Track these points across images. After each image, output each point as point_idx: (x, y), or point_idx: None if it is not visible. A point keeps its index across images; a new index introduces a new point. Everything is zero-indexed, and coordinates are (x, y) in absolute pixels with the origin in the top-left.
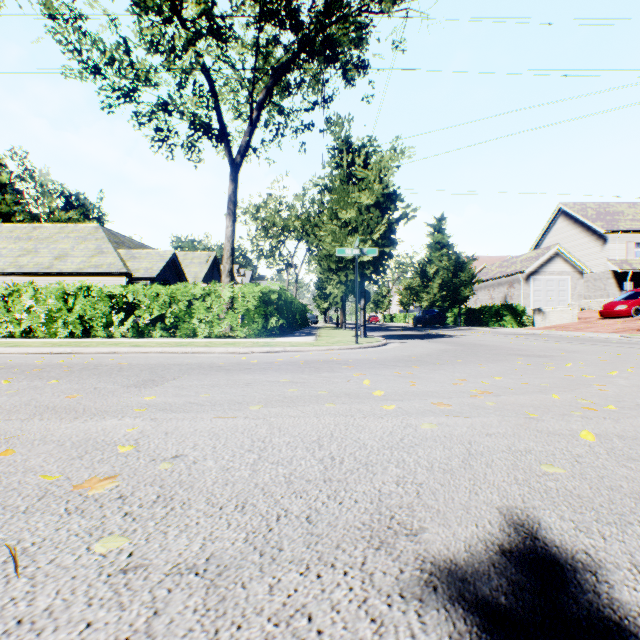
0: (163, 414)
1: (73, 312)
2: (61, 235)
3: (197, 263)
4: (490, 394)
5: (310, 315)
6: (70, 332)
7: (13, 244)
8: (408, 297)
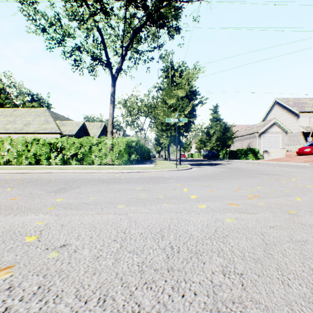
0: (64, 211)
1: (30, 152)
2: (27, 114)
3: (95, 128)
4: (259, 197)
5: (152, 154)
6: (29, 162)
7: (3, 118)
8: (200, 145)
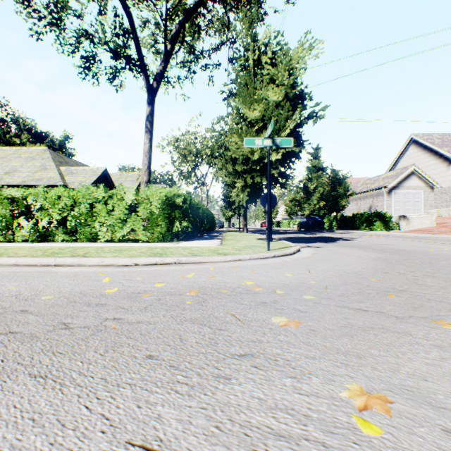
0: None
1: None
2: (14, 155)
3: (130, 181)
4: None
5: (218, 221)
6: None
7: None
8: (292, 207)
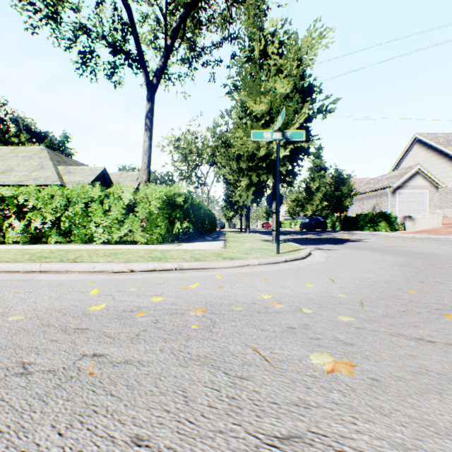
0: None
1: None
2: (11, 155)
3: (129, 180)
4: None
5: (219, 222)
6: None
7: None
8: (294, 208)
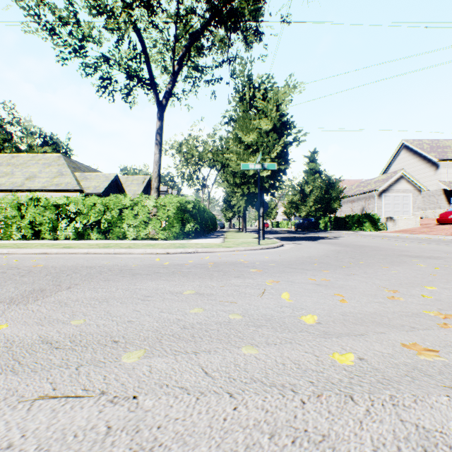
0: None
1: (25, 218)
2: (32, 162)
3: (136, 184)
4: None
5: (219, 222)
6: (23, 235)
7: None
8: (290, 209)
